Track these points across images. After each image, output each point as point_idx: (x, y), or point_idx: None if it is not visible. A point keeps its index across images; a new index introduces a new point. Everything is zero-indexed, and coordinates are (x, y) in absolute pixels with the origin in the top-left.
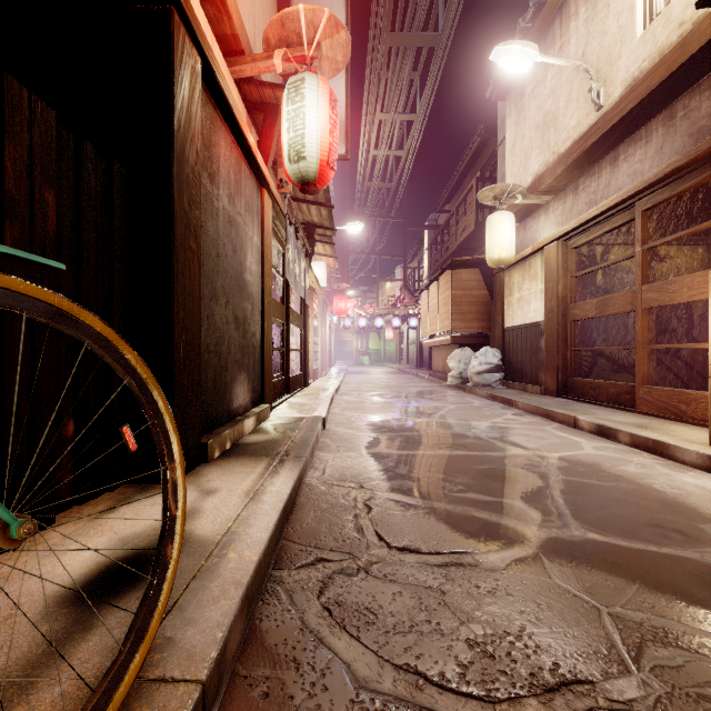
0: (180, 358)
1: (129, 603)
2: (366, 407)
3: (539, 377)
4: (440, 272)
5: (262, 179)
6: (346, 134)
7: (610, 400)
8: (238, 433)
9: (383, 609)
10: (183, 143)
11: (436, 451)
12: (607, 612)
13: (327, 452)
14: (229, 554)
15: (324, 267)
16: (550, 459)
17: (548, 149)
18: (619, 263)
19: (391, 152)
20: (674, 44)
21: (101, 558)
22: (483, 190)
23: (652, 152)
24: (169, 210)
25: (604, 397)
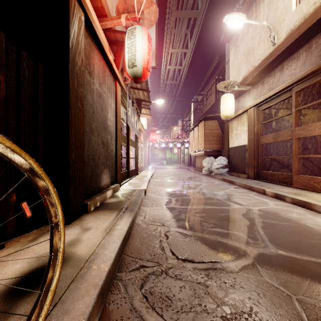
0: (73, 161)
1: (34, 299)
2: (165, 184)
3: (245, 170)
4: (199, 122)
5: (116, 76)
6: (155, 57)
7: (279, 181)
8: (103, 198)
9: (175, 296)
10: (74, 55)
11: (198, 206)
12: (295, 298)
13: (146, 207)
14: (93, 266)
15: (146, 119)
16: (254, 210)
17: (249, 64)
18: (283, 117)
19: (176, 67)
20: (311, 13)
21: (24, 269)
22: (219, 83)
23: (300, 64)
24: (67, 87)
25: (277, 180)
